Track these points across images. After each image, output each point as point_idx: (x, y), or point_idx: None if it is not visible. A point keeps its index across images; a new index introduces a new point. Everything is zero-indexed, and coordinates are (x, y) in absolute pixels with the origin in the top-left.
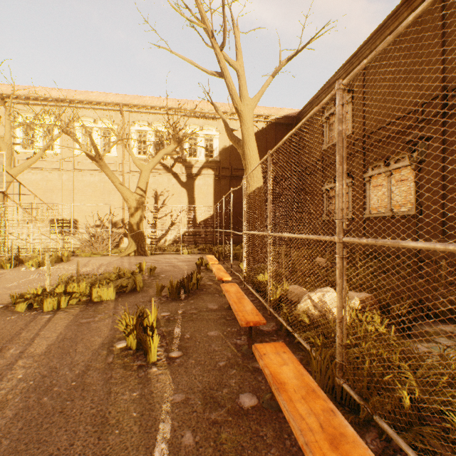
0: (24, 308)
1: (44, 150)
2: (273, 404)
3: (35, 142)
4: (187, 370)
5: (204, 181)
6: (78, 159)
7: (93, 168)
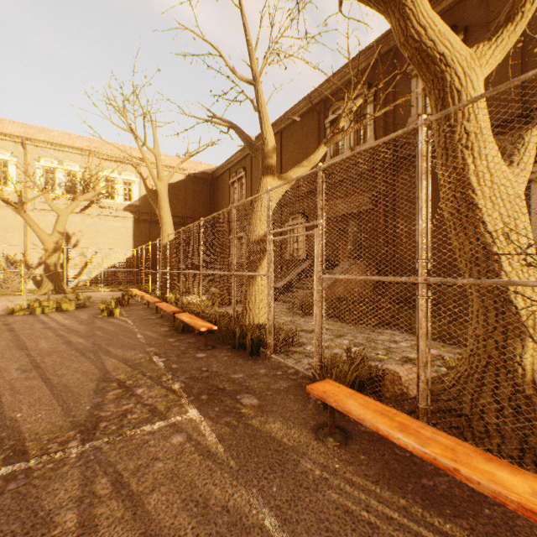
0: (23, 313)
1: None
2: (161, 317)
3: None
4: (133, 316)
5: (123, 223)
6: None
7: None
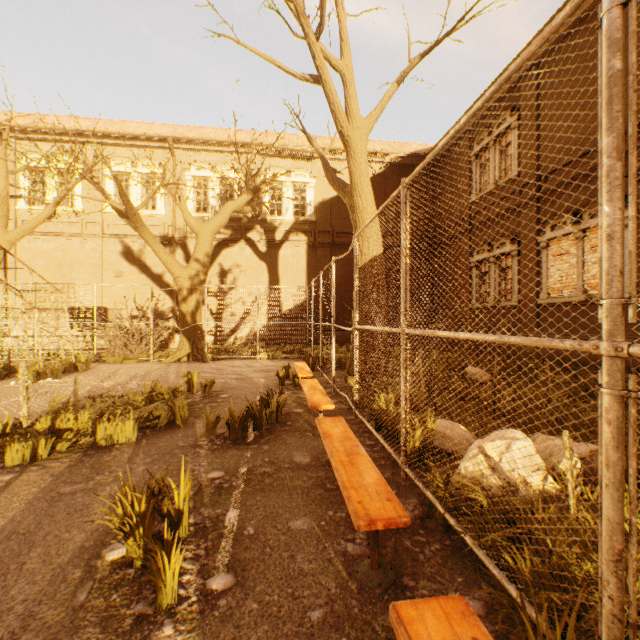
0: None
1: (55, 205)
2: None
3: (47, 194)
4: (239, 635)
5: (293, 251)
6: (108, 219)
7: (131, 232)
